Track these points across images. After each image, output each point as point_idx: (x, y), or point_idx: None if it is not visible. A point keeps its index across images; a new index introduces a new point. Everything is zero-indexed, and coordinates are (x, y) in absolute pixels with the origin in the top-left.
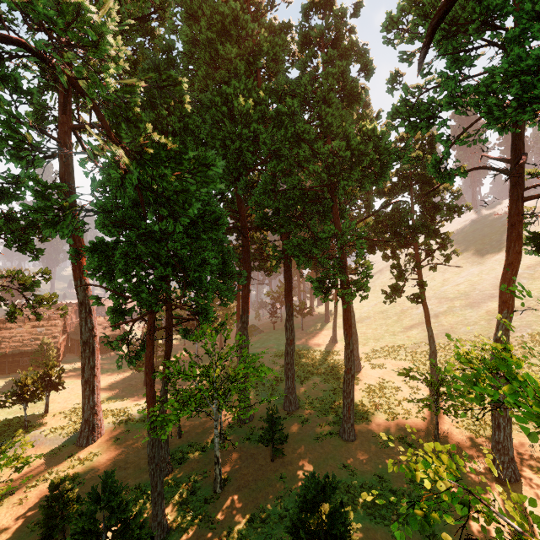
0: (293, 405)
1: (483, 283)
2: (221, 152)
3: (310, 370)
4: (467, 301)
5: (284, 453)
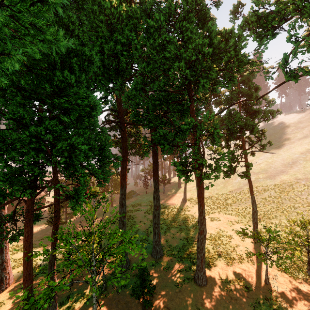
0: (159, 253)
1: (275, 163)
2: (99, 56)
3: (170, 223)
4: (266, 174)
5: (152, 300)
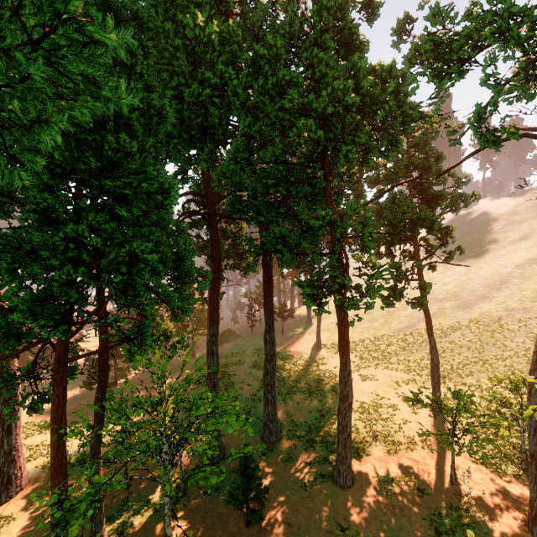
0: (273, 435)
1: (471, 282)
2: (175, 105)
3: (292, 385)
4: (457, 302)
5: (263, 511)
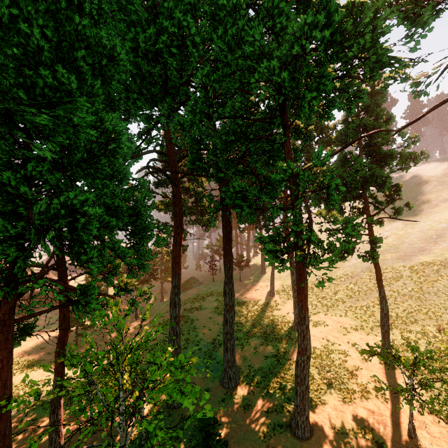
0: (232, 381)
1: (409, 236)
2: (133, 58)
3: (249, 330)
4: (397, 254)
5: None
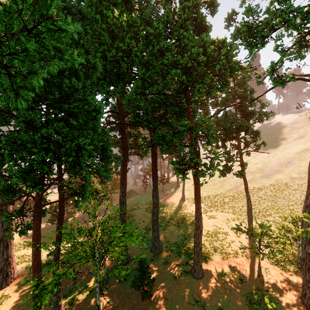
0: (157, 249)
1: (271, 162)
2: (102, 62)
3: (168, 221)
4: (262, 174)
5: (152, 292)
